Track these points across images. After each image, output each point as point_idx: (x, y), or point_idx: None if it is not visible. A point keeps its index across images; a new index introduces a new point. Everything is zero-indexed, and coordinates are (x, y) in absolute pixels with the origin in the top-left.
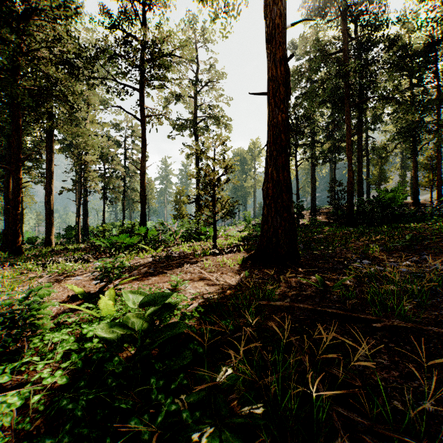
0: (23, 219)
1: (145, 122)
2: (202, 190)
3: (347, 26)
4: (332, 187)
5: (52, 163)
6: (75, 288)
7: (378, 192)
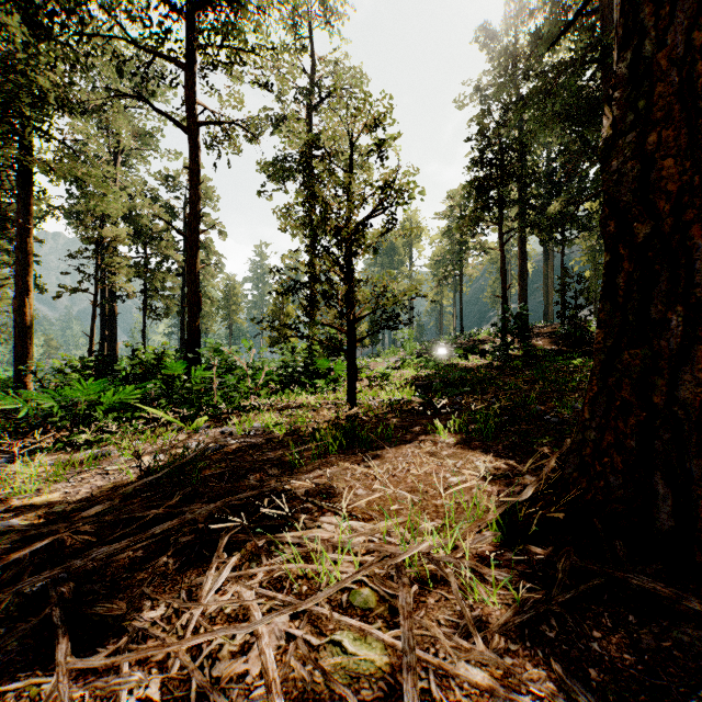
0: None
1: (196, 135)
2: (317, 255)
3: None
4: (566, 284)
5: (29, 235)
6: None
7: None
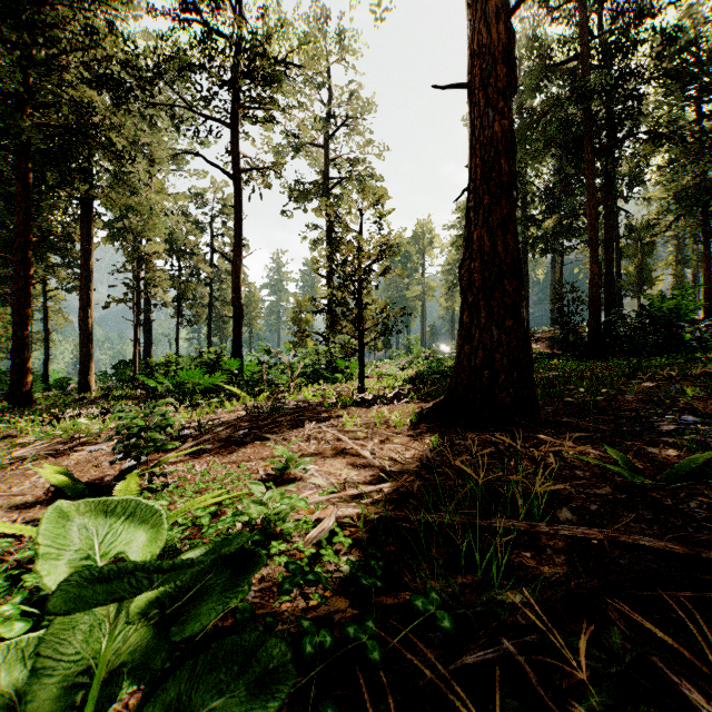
0: (48, 349)
1: (240, 181)
2: (339, 288)
3: (588, 13)
4: (559, 293)
5: (90, 255)
6: (47, 474)
7: (648, 298)
